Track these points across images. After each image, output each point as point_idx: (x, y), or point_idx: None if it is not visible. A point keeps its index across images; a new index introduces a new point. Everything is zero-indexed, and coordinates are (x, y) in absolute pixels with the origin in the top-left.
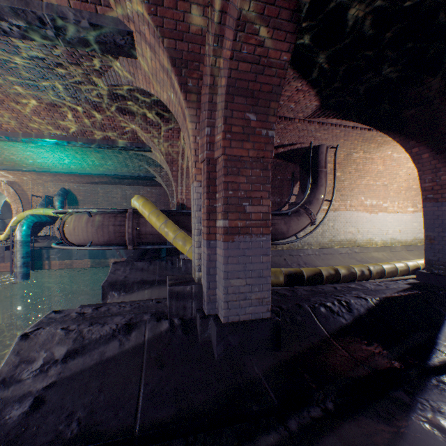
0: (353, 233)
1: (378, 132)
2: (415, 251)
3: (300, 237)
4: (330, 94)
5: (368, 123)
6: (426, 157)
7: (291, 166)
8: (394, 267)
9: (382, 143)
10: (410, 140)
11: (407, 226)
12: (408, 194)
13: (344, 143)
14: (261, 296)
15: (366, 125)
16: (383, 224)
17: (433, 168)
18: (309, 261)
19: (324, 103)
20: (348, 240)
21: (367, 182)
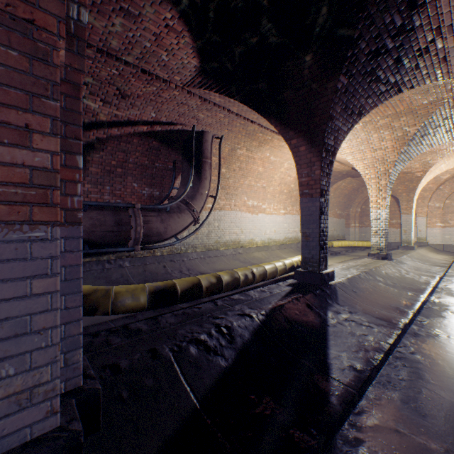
0: (238, 234)
1: (260, 127)
2: (286, 249)
3: (182, 239)
4: (211, 51)
5: (252, 105)
6: (303, 150)
7: (172, 152)
8: (275, 267)
9: (263, 142)
10: (290, 130)
11: (280, 226)
12: (281, 198)
13: (229, 135)
14: (28, 384)
15: (250, 108)
16: (263, 225)
17: (309, 163)
18: (193, 266)
19: (205, 66)
20: (233, 241)
21: (250, 183)
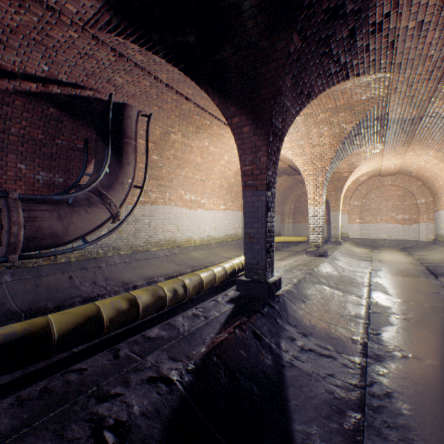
0: (173, 232)
1: (196, 106)
2: (226, 247)
3: (92, 241)
4: None
5: (183, 67)
6: (247, 131)
7: (82, 127)
8: (214, 274)
9: (201, 127)
10: (231, 105)
11: (220, 223)
12: (221, 192)
13: (160, 113)
14: None
15: (181, 71)
16: (202, 221)
17: (254, 147)
18: (113, 274)
19: None
20: (167, 240)
21: (187, 174)
